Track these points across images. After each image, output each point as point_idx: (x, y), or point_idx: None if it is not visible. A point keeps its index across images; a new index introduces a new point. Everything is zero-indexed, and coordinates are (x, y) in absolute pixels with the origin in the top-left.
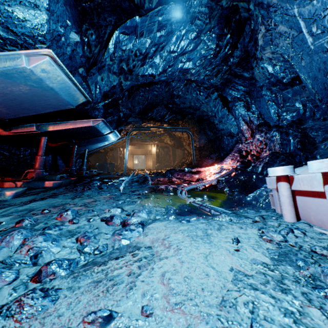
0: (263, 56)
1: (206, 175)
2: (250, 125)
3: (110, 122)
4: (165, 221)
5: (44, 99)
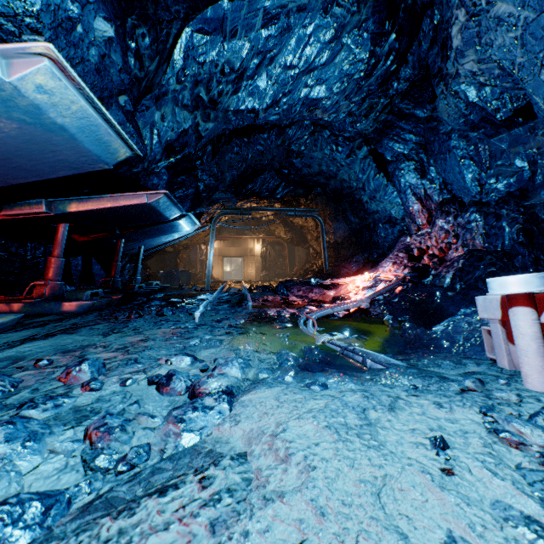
0: (459, 69)
1: (349, 290)
2: (426, 203)
3: (181, 199)
4: (278, 385)
5: (52, 150)
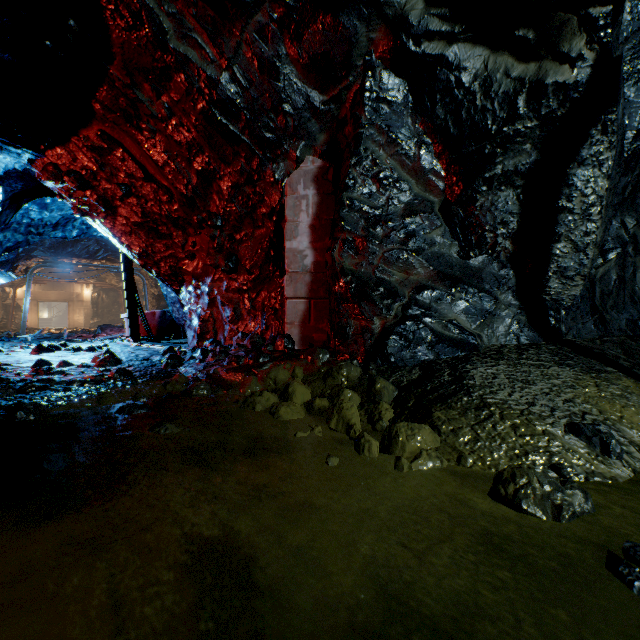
0: None
1: None
2: None
3: (3, 263)
4: None
5: None
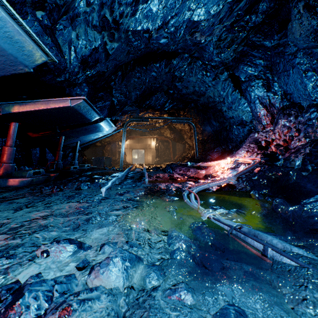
0: None
1: (216, 170)
2: (270, 109)
3: (100, 108)
4: None
5: None
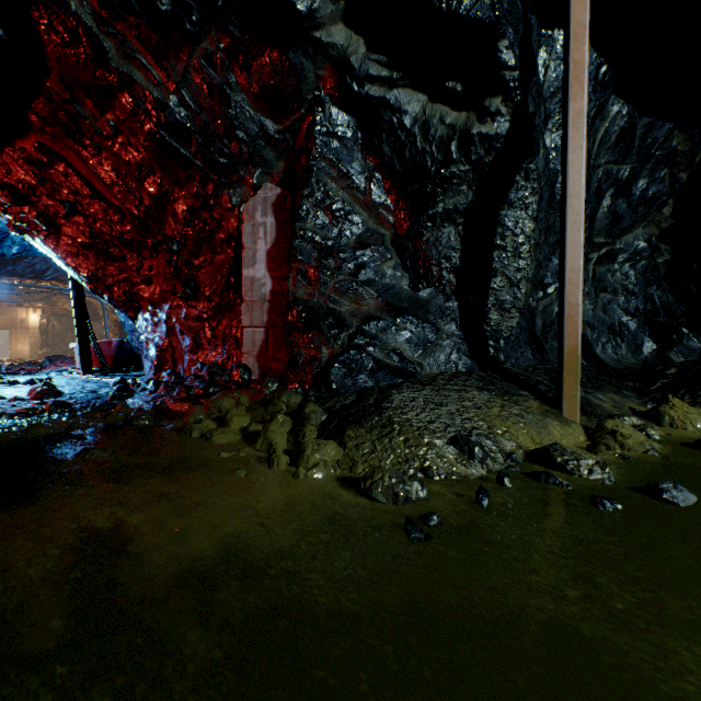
0: None
1: None
2: None
3: None
4: None
5: None
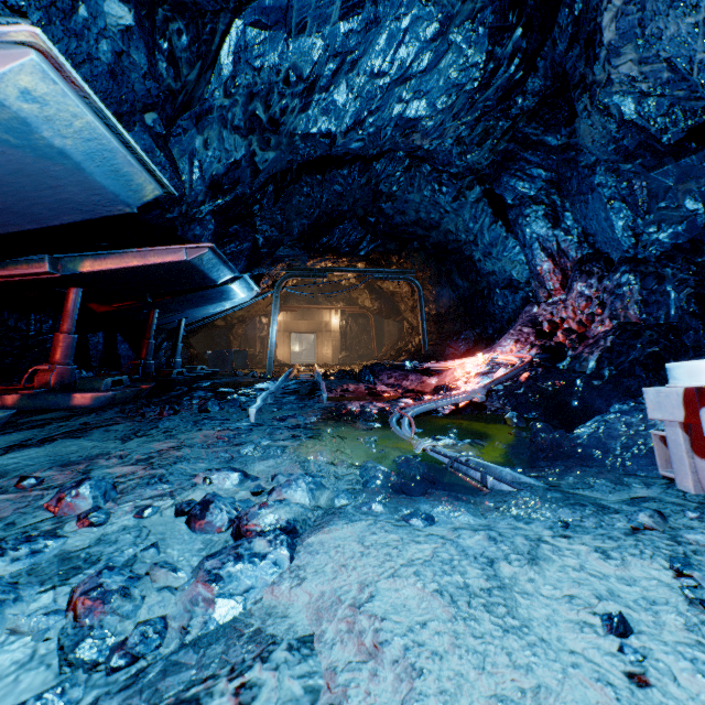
0: (612, 73)
1: (457, 377)
2: (559, 260)
3: (233, 256)
4: (362, 518)
5: (50, 185)
